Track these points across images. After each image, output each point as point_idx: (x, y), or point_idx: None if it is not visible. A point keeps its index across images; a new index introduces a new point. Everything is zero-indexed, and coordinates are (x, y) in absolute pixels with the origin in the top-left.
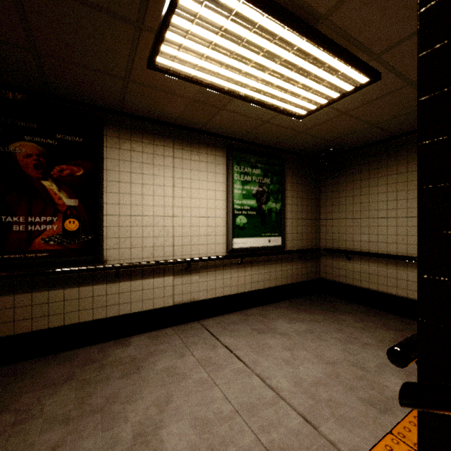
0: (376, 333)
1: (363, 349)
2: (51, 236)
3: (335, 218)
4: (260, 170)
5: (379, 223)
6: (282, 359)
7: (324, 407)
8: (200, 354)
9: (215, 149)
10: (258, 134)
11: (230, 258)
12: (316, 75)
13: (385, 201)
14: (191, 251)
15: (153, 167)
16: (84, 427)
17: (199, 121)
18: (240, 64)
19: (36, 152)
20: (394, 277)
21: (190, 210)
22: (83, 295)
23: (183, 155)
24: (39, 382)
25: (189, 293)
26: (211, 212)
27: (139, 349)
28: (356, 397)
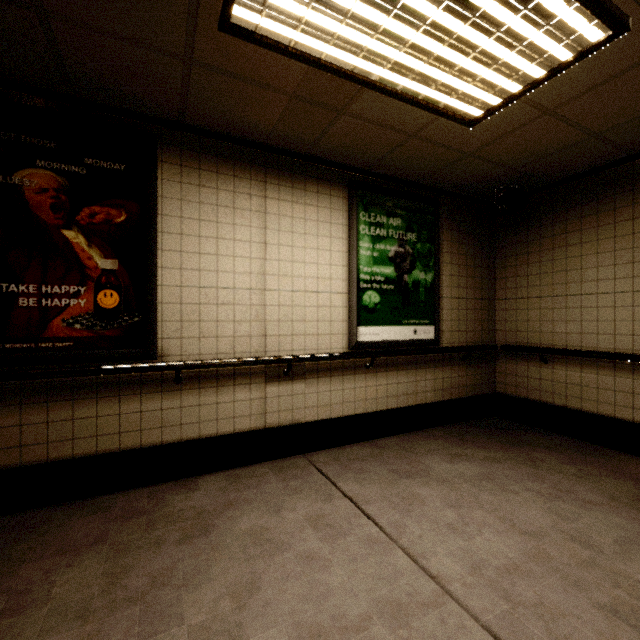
0: (603, 484)
1: (584, 510)
2: (77, 316)
3: (522, 296)
4: (400, 220)
5: (600, 301)
6: (445, 522)
7: (531, 618)
8: (307, 508)
9: (330, 186)
10: (399, 161)
11: (354, 356)
12: (508, 28)
13: (610, 266)
14: (292, 345)
15: (233, 212)
16: (111, 628)
17: (304, 138)
18: (376, 12)
19: (55, 185)
20: (629, 392)
21: (291, 280)
22: (126, 409)
23: (280, 194)
24: (53, 545)
25: (289, 410)
26: (323, 284)
27: (211, 496)
28: (588, 600)
